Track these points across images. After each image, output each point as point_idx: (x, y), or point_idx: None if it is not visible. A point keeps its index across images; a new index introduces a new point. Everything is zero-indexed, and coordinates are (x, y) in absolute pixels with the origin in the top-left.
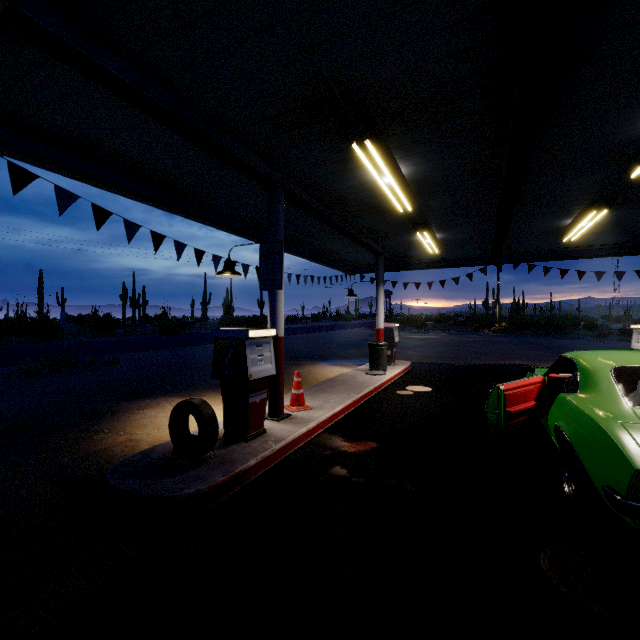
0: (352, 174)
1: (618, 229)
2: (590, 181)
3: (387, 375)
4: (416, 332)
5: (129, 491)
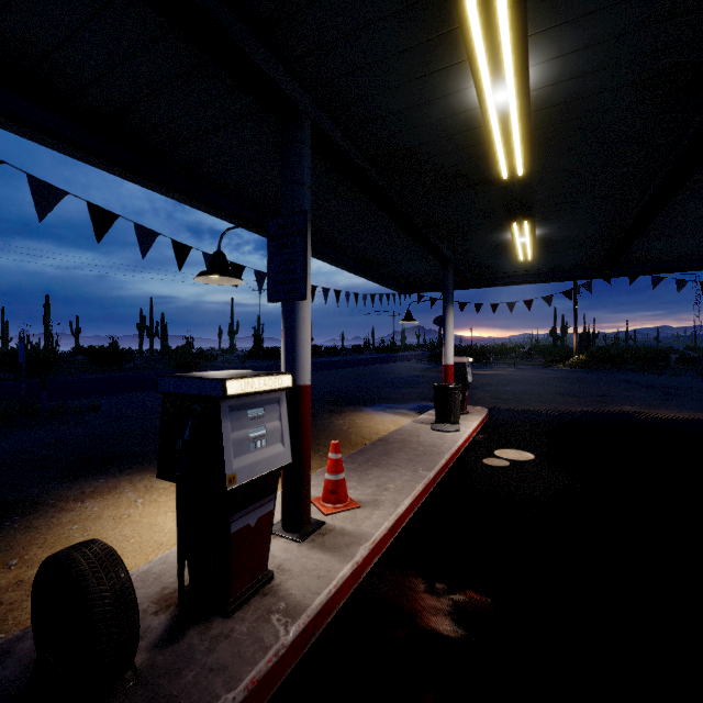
0: (434, 89)
1: None
2: None
3: (463, 432)
4: (476, 366)
5: None
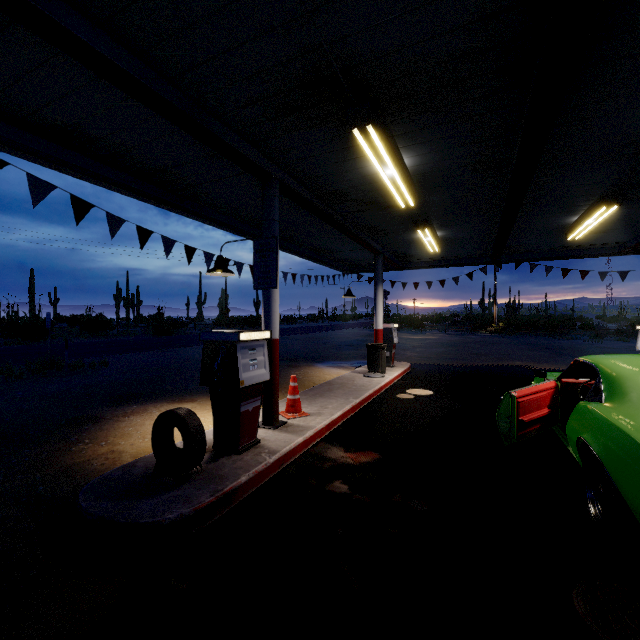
0: (352, 165)
1: (624, 227)
2: (602, 175)
3: (386, 378)
4: (413, 332)
5: (102, 516)
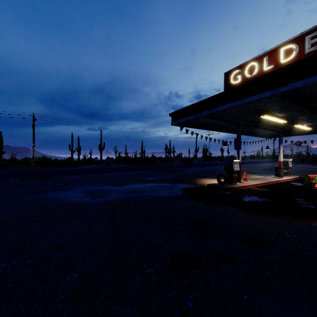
0: (262, 117)
1: None
2: None
3: (282, 178)
4: None
5: (213, 186)
